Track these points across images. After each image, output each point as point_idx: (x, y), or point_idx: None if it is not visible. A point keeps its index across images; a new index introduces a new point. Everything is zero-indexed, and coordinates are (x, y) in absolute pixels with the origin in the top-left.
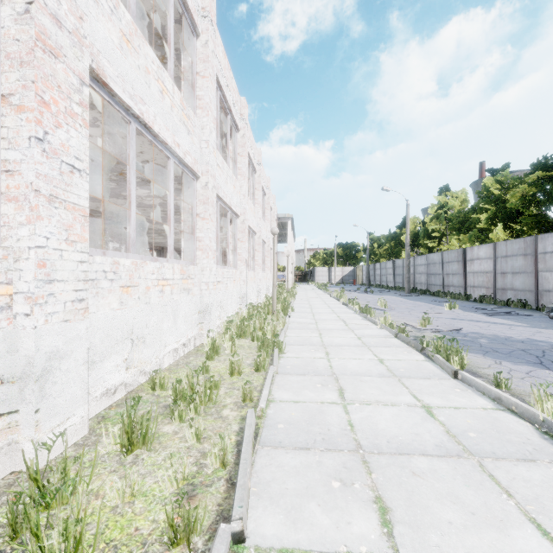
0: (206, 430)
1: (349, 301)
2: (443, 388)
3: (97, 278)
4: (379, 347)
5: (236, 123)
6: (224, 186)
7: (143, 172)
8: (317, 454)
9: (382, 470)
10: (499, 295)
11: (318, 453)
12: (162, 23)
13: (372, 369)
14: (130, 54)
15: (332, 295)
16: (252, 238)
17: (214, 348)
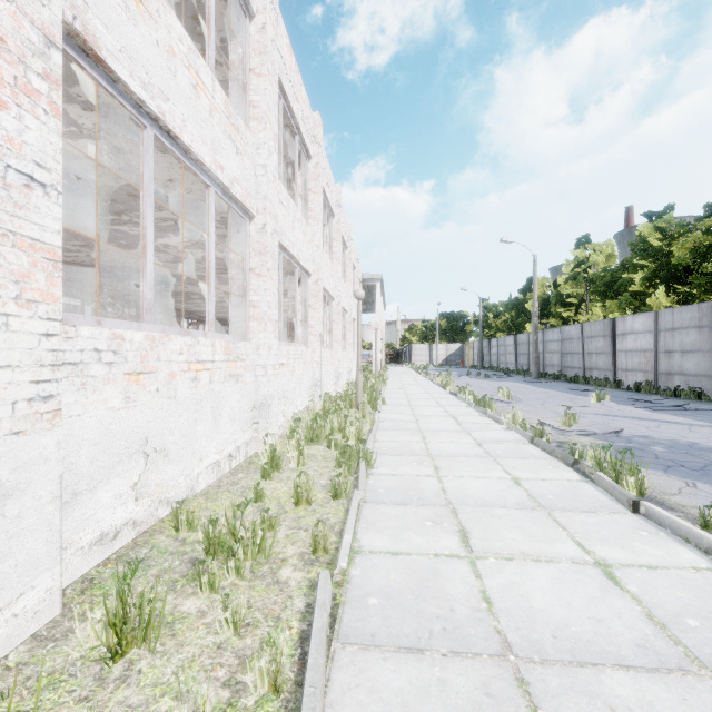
0: (252, 609)
1: (459, 389)
2: (621, 529)
3: (83, 361)
4: (510, 459)
5: (306, 148)
6: (289, 231)
7: (176, 211)
8: (437, 662)
9: (555, 702)
10: (663, 381)
11: (438, 660)
12: (201, 0)
13: (506, 495)
14: (142, 20)
15: (435, 382)
16: (329, 306)
17: (273, 461)
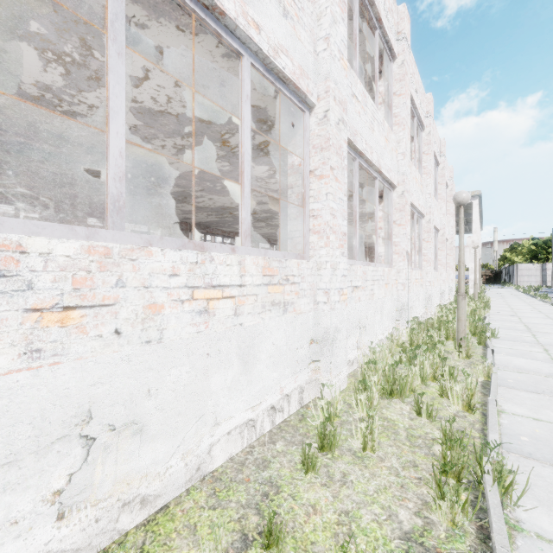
0: None
1: None
2: None
3: None
4: None
5: (389, 46)
6: (366, 133)
7: None
8: None
9: None
10: None
11: None
12: None
13: None
14: None
15: None
16: (418, 224)
17: (324, 435)
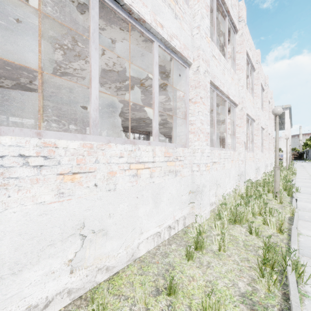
0: None
1: None
2: None
3: (4, 165)
4: None
5: (234, 25)
6: (220, 76)
7: None
8: None
9: None
10: None
11: None
12: None
13: None
14: None
15: None
16: (251, 125)
17: (198, 242)
